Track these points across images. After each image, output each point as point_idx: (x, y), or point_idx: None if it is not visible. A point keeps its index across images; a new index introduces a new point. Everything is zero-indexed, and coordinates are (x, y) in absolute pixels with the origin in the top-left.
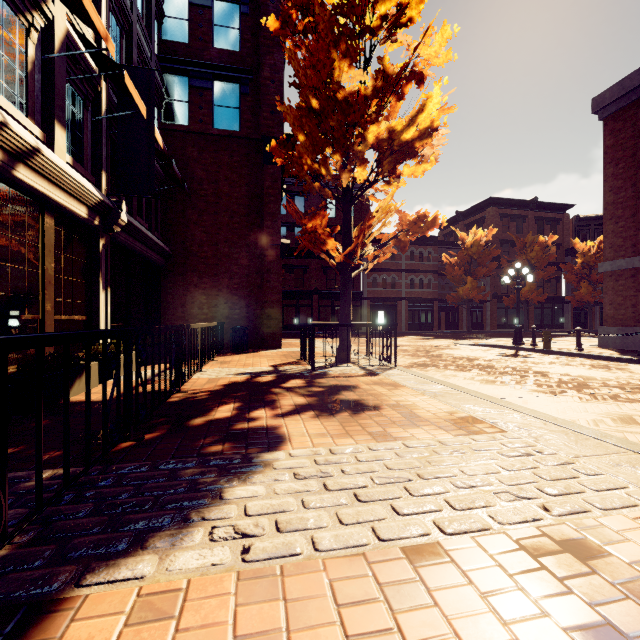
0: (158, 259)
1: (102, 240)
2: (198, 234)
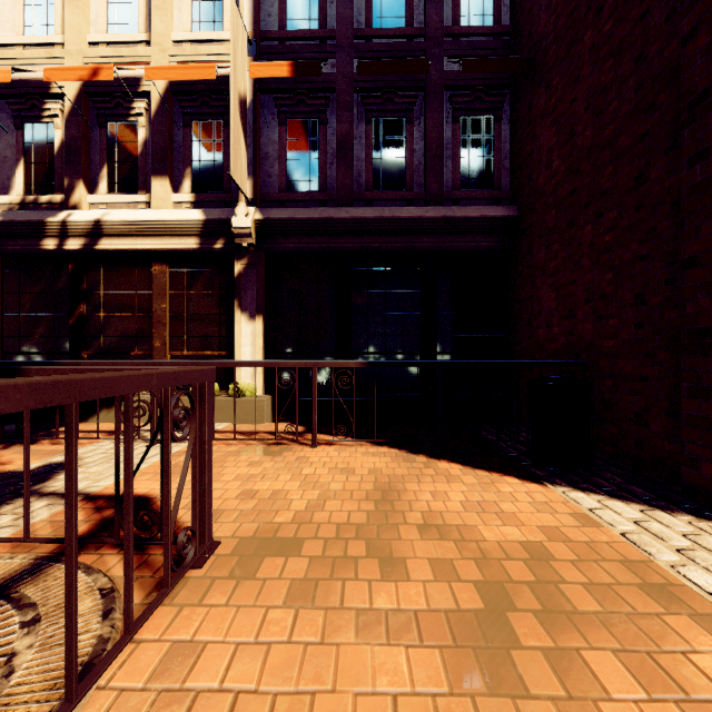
0: (454, 242)
1: (242, 261)
2: (545, 138)
